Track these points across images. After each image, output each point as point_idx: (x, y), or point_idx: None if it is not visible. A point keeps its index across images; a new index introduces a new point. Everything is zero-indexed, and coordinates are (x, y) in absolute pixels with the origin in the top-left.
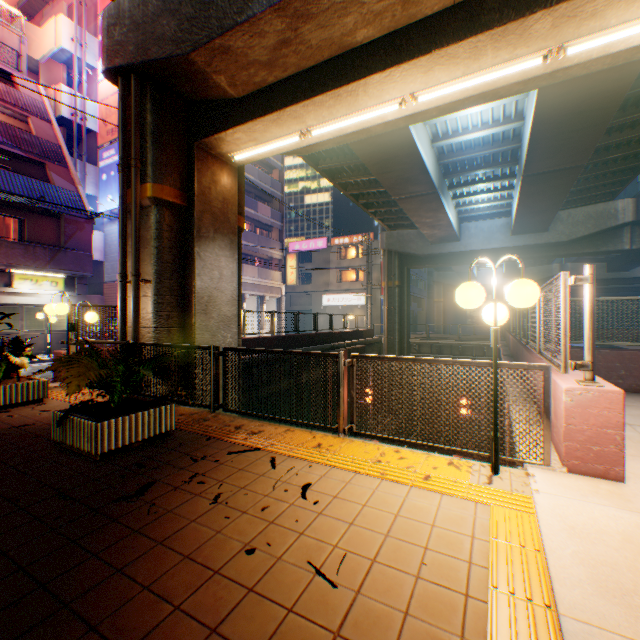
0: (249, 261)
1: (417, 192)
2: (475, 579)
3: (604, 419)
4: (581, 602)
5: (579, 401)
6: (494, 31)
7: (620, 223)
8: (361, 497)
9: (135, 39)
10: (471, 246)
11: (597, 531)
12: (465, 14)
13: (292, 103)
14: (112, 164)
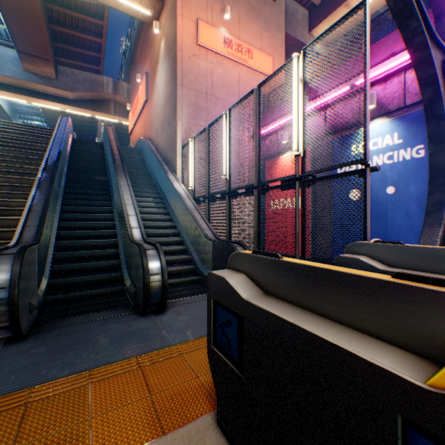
0: None
1: (1, 115)
2: None
3: None
4: None
5: None
6: (14, 94)
7: None
8: None
9: None
10: None
11: None
12: (7, 87)
13: None
14: None
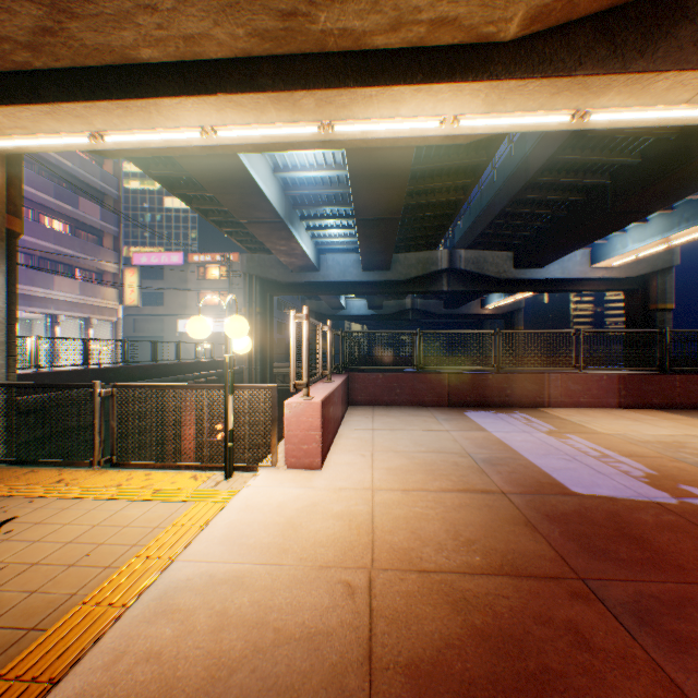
0: (67, 272)
1: (264, 219)
2: (127, 555)
3: (311, 424)
4: (201, 550)
5: (296, 412)
6: (271, 95)
7: (440, 269)
8: (70, 518)
9: None
10: (330, 277)
11: (265, 504)
12: (247, 70)
13: (70, 100)
14: None
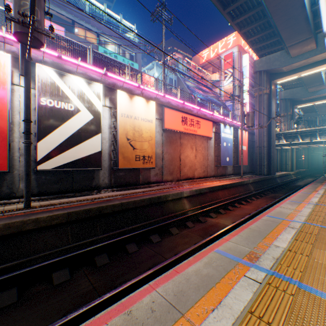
0: None
1: (323, 106)
2: None
3: None
4: None
5: None
6: None
7: None
8: None
9: (289, 96)
10: None
11: None
12: None
13: (314, 102)
14: (228, 105)
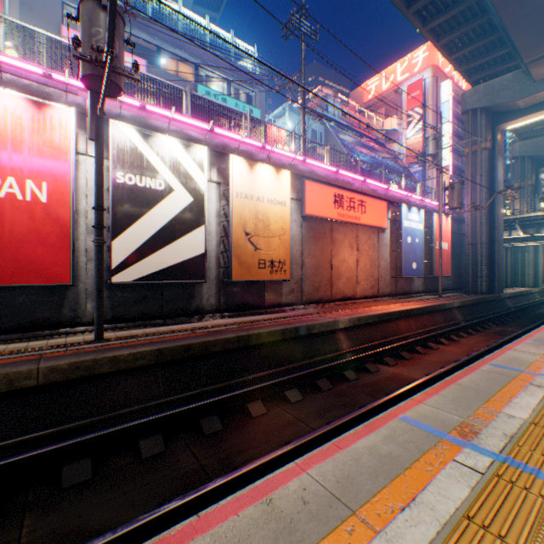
0: None
1: None
2: None
3: None
4: None
5: None
6: None
7: None
8: None
9: (531, 151)
10: None
11: None
12: None
13: None
14: (415, 171)
